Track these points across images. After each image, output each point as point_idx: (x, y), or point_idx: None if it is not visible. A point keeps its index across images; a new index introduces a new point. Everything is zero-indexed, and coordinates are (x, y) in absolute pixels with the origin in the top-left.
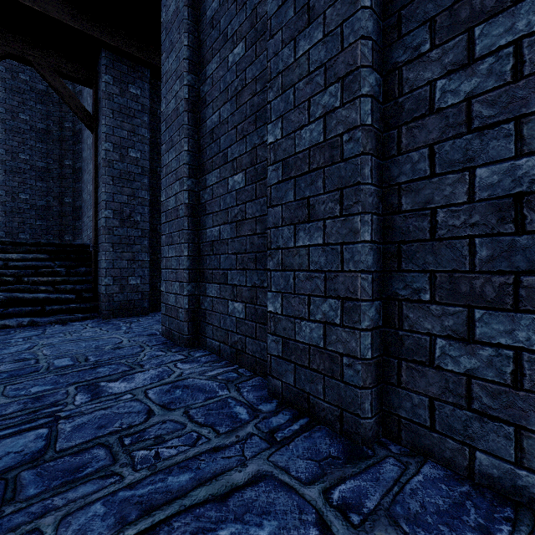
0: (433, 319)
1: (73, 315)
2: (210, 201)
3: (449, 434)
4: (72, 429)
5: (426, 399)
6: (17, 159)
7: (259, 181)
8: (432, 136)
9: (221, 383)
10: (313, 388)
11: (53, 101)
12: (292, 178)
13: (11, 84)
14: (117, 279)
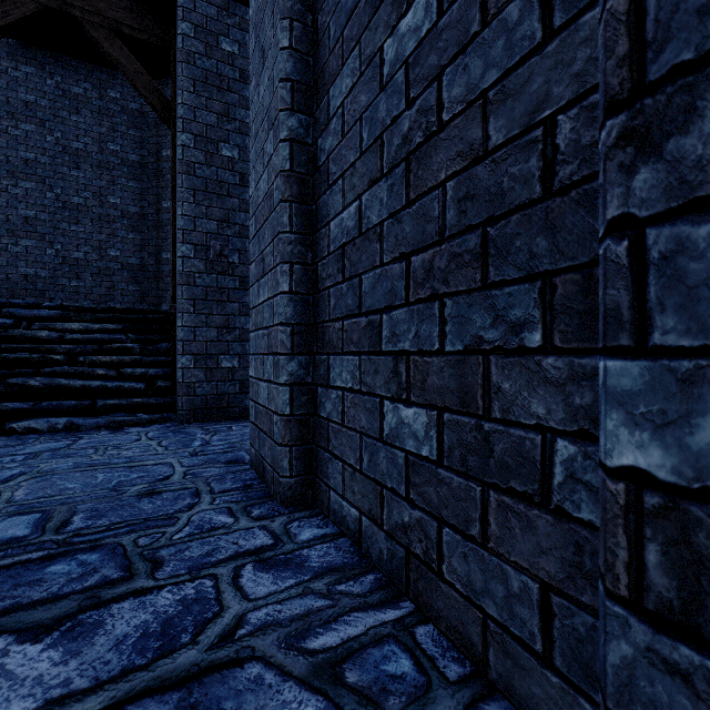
0: None
1: (134, 416)
2: (336, 149)
3: None
4: None
5: None
6: (106, 203)
7: None
8: None
9: None
10: None
11: (148, 123)
12: None
13: (98, 105)
14: (201, 359)
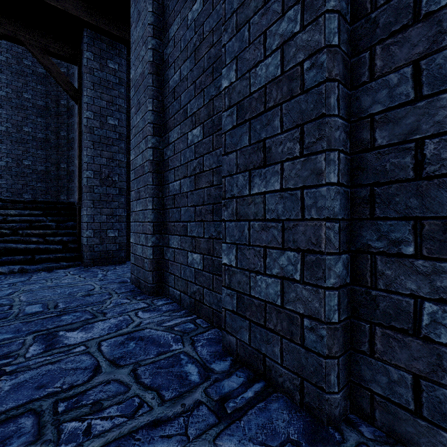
0: (419, 278)
1: (58, 263)
2: (172, 157)
3: (442, 425)
4: (10, 388)
5: (409, 377)
6: (22, 131)
7: (216, 132)
8: (418, 50)
9: (176, 335)
10: (270, 349)
11: (51, 82)
12: (246, 121)
13: (16, 68)
14: (97, 232)
